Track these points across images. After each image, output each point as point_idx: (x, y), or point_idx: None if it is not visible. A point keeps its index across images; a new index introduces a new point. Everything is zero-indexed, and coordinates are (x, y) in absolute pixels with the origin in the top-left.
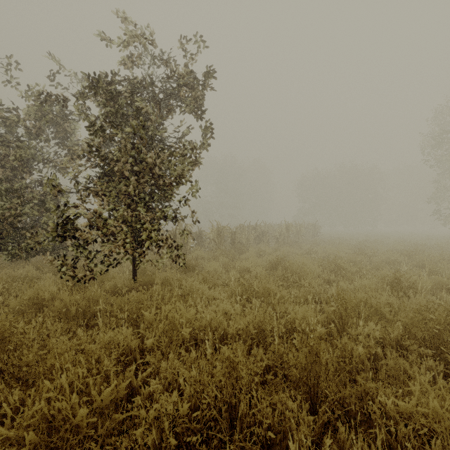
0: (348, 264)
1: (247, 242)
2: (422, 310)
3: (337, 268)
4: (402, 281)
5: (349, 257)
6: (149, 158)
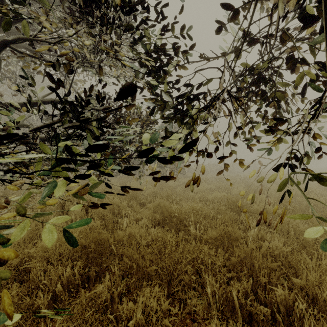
0: (239, 177)
1: (210, 171)
2: None
3: (236, 178)
4: (246, 179)
5: (246, 176)
6: (177, 148)
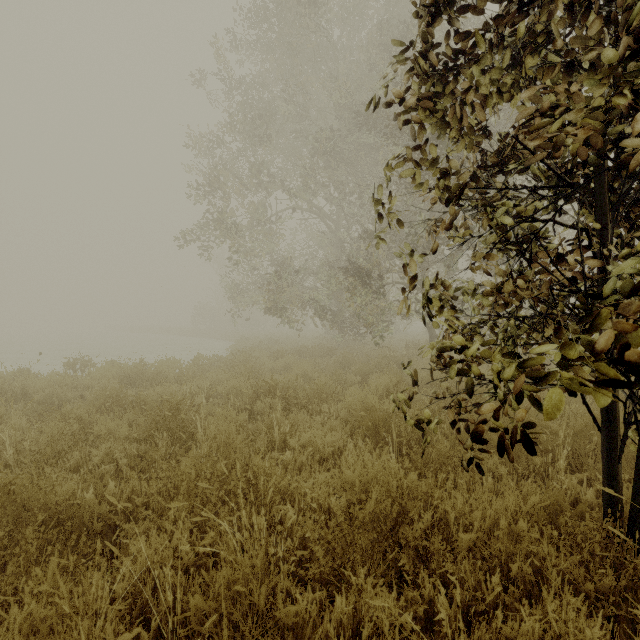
0: None
1: None
2: (1, 453)
3: None
4: None
5: None
6: None
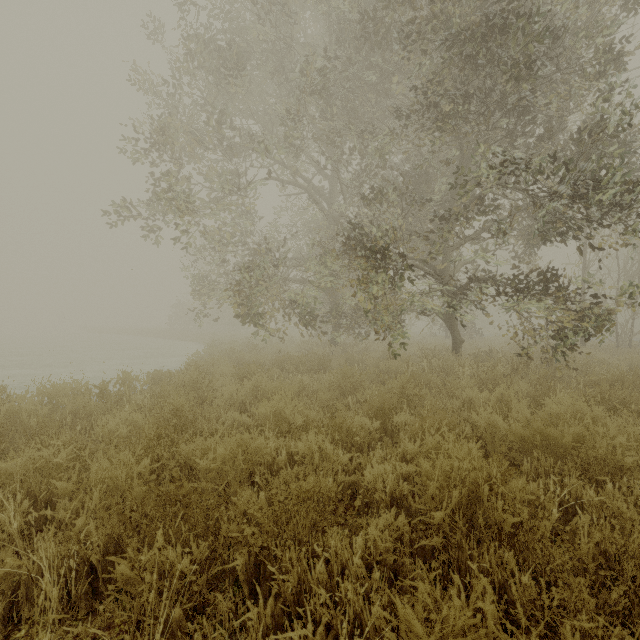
0: None
1: None
2: None
3: None
4: None
5: None
6: None
